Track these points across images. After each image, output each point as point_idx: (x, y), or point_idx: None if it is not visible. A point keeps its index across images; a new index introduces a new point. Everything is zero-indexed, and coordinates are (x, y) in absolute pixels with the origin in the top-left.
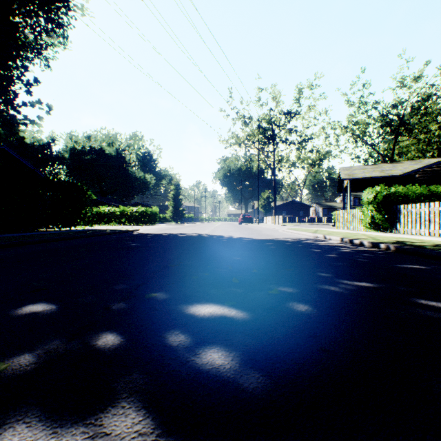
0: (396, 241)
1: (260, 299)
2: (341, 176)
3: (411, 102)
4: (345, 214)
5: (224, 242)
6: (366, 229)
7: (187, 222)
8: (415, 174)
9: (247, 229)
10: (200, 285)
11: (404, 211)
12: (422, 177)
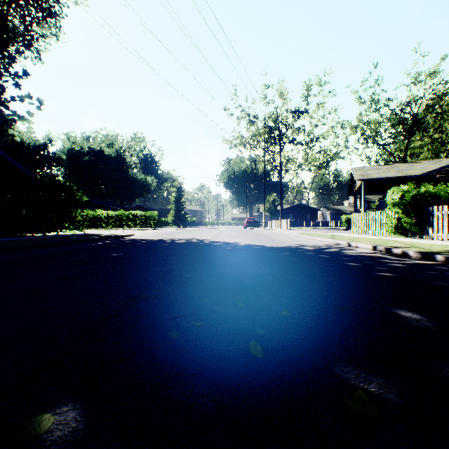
0: None
1: None
2: (354, 177)
3: (426, 99)
4: (363, 217)
5: (229, 251)
6: (389, 234)
7: (189, 226)
8: (435, 174)
9: (253, 234)
10: (178, 367)
11: (437, 214)
12: (444, 177)
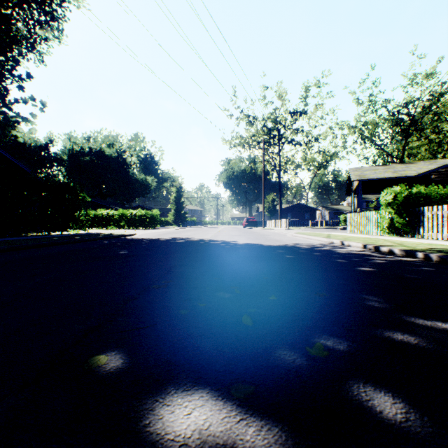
0: (433, 249)
1: (299, 374)
2: (351, 177)
3: (423, 100)
4: (358, 217)
5: (228, 249)
6: (383, 233)
7: (189, 225)
8: (430, 175)
9: (252, 234)
10: (189, 331)
11: (428, 214)
12: (439, 178)
